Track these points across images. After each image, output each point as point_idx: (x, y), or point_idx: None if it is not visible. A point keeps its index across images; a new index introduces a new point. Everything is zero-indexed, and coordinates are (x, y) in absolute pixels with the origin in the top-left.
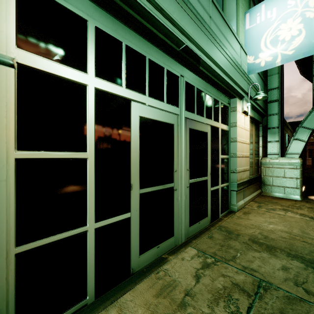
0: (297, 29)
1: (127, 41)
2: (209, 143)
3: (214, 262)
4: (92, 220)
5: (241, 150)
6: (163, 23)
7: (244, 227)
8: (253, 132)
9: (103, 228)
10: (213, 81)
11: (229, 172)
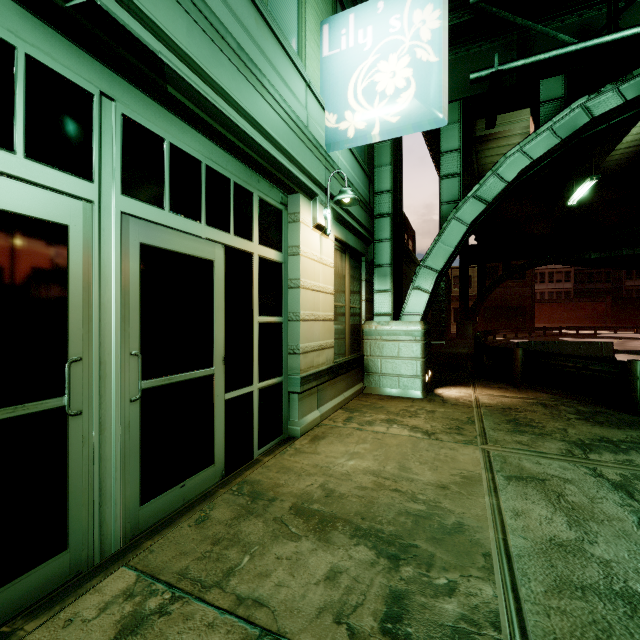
0: (404, 76)
1: None
2: (221, 287)
3: (165, 606)
4: None
5: (313, 306)
6: None
7: (296, 476)
8: (346, 272)
9: None
10: (226, 140)
11: (284, 353)
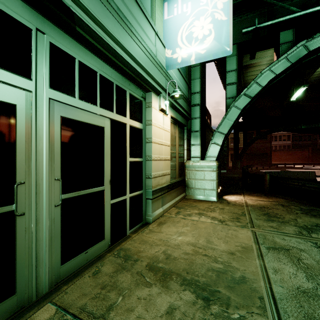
0: (208, 28)
1: None
2: (108, 142)
3: None
4: None
5: (159, 152)
6: None
7: (150, 246)
8: (176, 134)
9: None
10: (111, 60)
11: (143, 178)
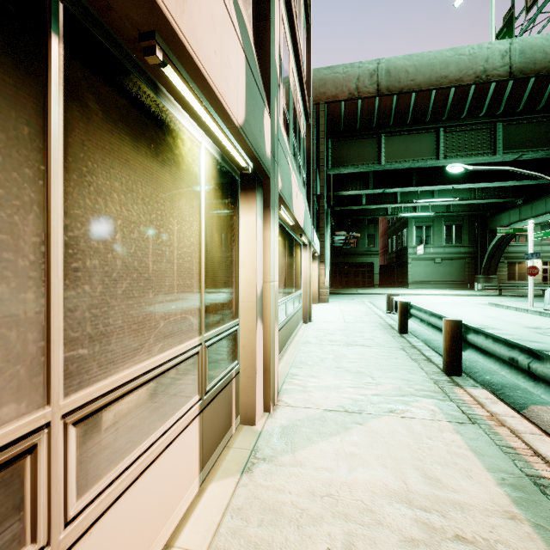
0: None
1: None
2: None
3: None
4: (548, 281)
5: None
6: None
7: None
8: None
9: (549, 283)
10: None
11: None
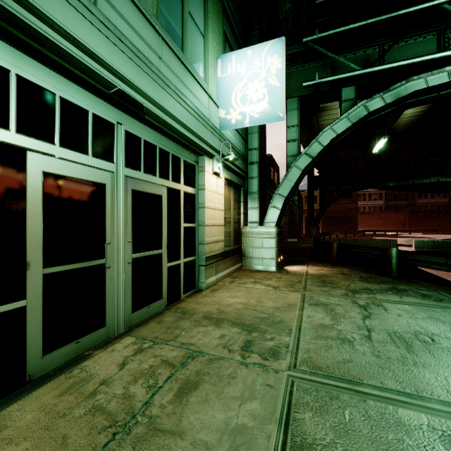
0: (262, 92)
1: (19, 70)
2: (165, 209)
3: (152, 346)
4: None
5: (212, 217)
6: (79, 58)
7: (204, 305)
8: (231, 197)
9: None
10: (169, 134)
11: (196, 244)
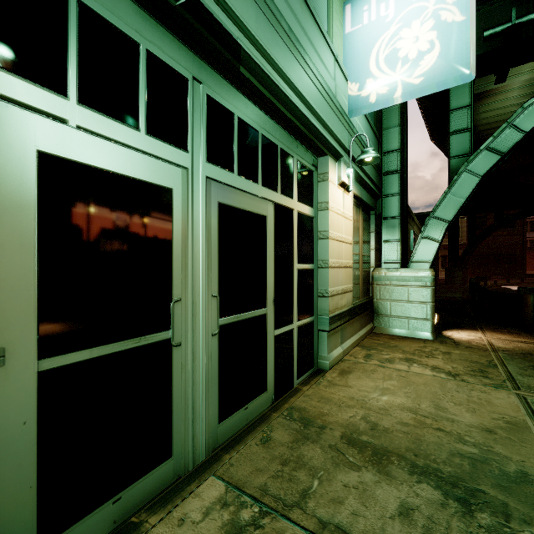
0: (427, 39)
1: None
2: (271, 239)
3: (257, 519)
4: None
5: (337, 254)
6: None
7: (337, 407)
8: (360, 224)
9: None
10: (278, 111)
11: (315, 296)
